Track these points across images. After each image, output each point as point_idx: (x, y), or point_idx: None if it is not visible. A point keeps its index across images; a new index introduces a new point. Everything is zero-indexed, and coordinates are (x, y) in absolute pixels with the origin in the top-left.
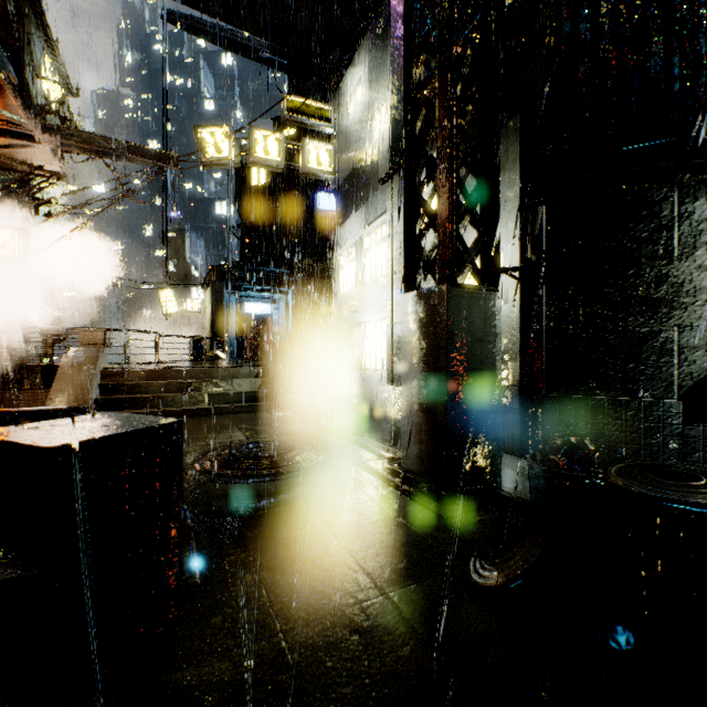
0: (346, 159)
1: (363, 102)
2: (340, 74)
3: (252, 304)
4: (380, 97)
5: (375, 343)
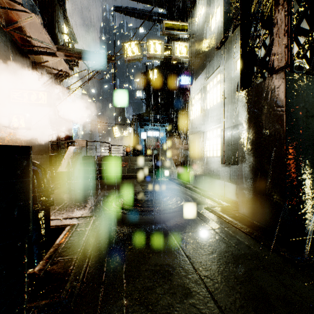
0: (195, 48)
1: (205, 12)
2: (192, 4)
3: (151, 132)
4: (216, 4)
5: (212, 141)
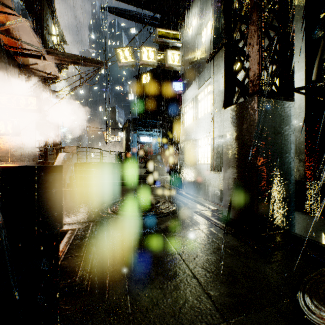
0: (188, 57)
1: (197, 24)
2: (185, 14)
3: (143, 137)
4: (206, 18)
5: (203, 149)
